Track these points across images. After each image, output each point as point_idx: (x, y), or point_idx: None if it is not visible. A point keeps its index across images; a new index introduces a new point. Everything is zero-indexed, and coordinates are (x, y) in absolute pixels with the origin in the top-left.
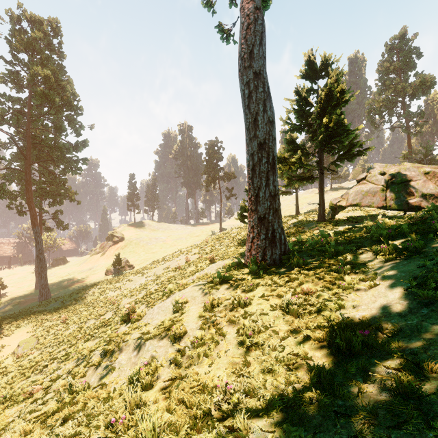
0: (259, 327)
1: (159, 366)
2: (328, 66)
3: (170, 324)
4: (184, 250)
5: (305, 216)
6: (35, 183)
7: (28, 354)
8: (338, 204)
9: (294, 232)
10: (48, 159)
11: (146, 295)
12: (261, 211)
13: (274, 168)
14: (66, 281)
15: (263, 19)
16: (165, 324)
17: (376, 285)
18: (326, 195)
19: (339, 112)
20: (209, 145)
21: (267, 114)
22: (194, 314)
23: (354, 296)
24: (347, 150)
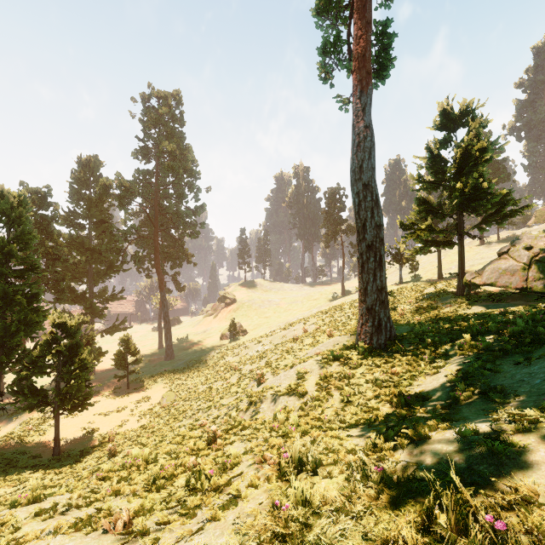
0: (354, 392)
1: (291, 411)
2: (470, 113)
3: (295, 387)
4: (300, 317)
5: (446, 284)
6: (159, 247)
7: (173, 405)
8: (472, 281)
9: (425, 307)
10: (170, 223)
11: (268, 364)
12: (369, 303)
13: (380, 265)
14: (184, 343)
15: (372, 135)
16: (292, 387)
17: (439, 372)
18: (487, 250)
19: (477, 175)
20: (329, 193)
21: (374, 220)
22: (312, 382)
23: (422, 378)
24: (495, 210)
